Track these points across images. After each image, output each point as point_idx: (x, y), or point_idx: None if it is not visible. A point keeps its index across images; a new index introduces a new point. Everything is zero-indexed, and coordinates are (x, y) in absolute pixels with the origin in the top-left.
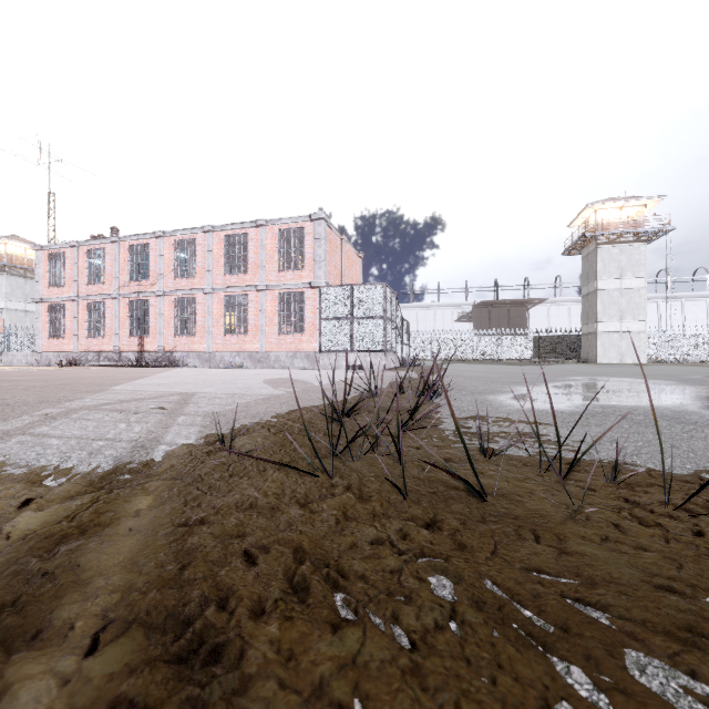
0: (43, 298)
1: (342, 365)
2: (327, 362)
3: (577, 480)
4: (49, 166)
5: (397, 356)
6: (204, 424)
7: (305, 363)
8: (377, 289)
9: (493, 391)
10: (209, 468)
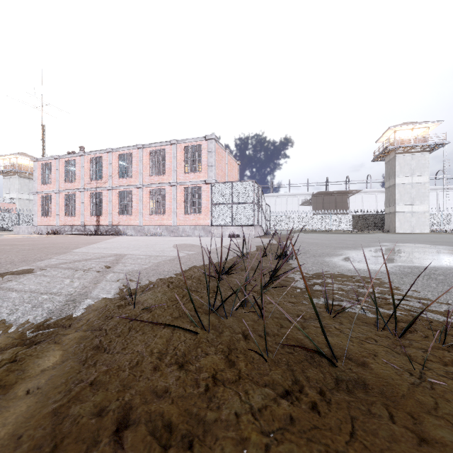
0: (38, 191)
1: (226, 234)
2: (216, 232)
3: (410, 340)
4: (41, 108)
5: (262, 228)
6: (124, 281)
7: (201, 233)
8: (249, 184)
9: (328, 254)
10: (115, 322)
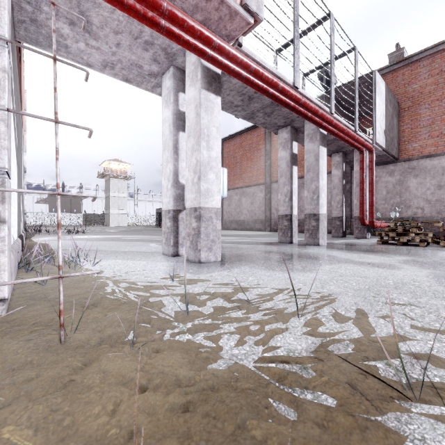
0: None
1: None
2: None
3: None
4: None
5: None
6: None
7: None
8: None
9: None
10: None
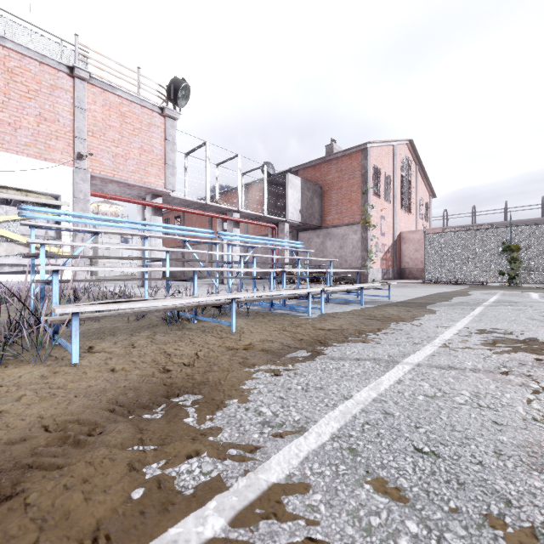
0: None
1: None
2: None
3: None
4: None
5: None
6: None
7: None
8: None
9: None
10: None
